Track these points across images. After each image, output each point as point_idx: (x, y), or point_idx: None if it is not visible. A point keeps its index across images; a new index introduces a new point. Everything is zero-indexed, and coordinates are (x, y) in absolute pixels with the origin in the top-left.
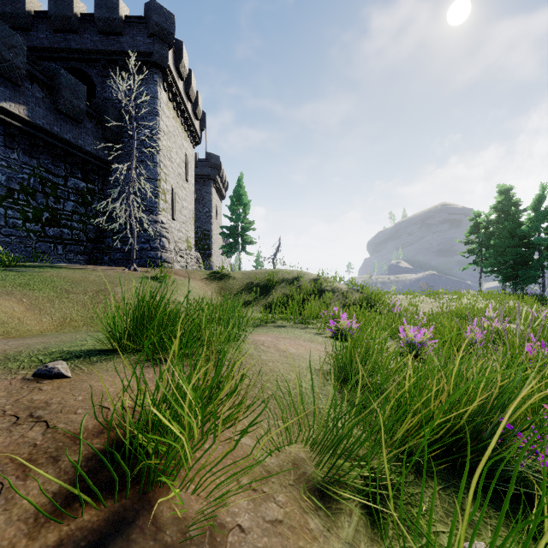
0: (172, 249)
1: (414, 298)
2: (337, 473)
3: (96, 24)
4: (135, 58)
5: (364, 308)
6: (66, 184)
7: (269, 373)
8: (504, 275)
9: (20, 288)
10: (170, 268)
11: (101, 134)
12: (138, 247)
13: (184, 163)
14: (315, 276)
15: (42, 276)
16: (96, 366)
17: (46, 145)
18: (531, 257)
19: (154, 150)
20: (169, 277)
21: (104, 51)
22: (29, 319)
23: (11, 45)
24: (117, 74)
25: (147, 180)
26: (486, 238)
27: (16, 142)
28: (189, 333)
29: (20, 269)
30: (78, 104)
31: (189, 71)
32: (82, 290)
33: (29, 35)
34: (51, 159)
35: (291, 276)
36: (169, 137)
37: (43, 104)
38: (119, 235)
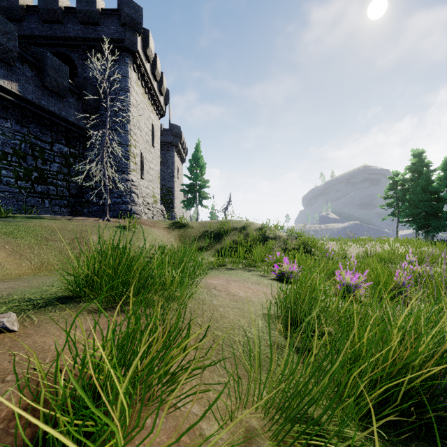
0: (140, 203)
1: (343, 244)
2: (293, 446)
3: (77, 15)
4: (110, 44)
5: (301, 253)
6: (52, 149)
7: (219, 320)
8: (418, 224)
9: (5, 237)
10: (139, 219)
11: (81, 107)
12: (112, 201)
13: (151, 131)
14: (260, 225)
15: (26, 226)
16: (48, 317)
17: (35, 116)
18: (440, 209)
19: (125, 120)
20: (137, 227)
21: (84, 38)
22: (9, 264)
23: (4, 32)
24: (93, 55)
25: (120, 145)
26: (402, 194)
27: (10, 113)
28: (144, 281)
29: (8, 219)
30: (61, 81)
31: (155, 55)
32: (60, 238)
33: (22, 25)
34: (39, 128)
35: (240, 225)
36: (139, 110)
37: (32, 81)
38: (95, 190)
